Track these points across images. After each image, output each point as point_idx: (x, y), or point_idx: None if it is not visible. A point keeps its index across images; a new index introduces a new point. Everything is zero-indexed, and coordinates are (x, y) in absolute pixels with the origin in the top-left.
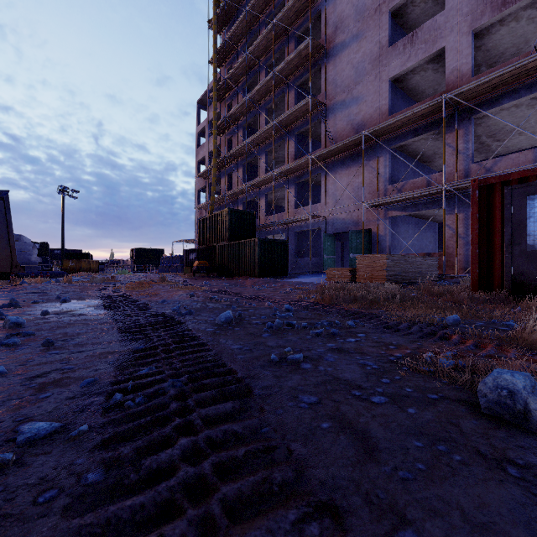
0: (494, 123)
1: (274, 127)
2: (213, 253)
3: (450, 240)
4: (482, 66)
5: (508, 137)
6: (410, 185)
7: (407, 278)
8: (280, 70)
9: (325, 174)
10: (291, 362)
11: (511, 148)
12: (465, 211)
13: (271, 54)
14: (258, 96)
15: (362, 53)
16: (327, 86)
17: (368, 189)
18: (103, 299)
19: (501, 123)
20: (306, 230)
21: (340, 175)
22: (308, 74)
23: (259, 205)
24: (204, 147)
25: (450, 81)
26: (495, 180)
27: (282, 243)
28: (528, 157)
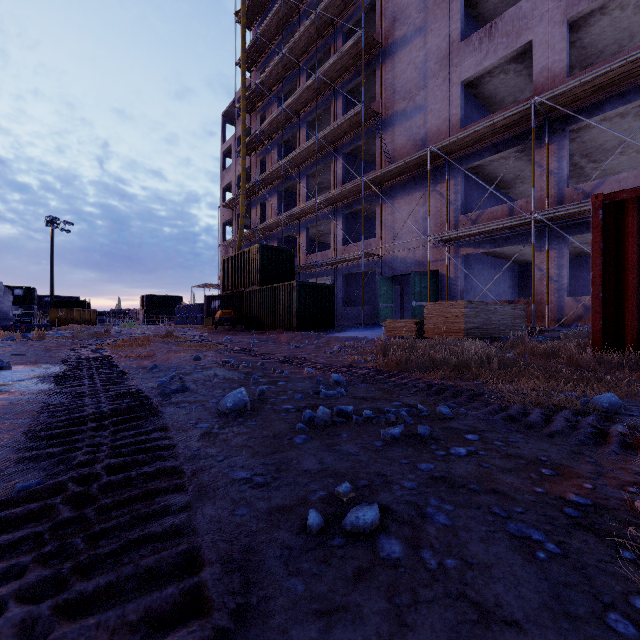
0: (592, 138)
1: (317, 144)
2: (241, 301)
3: (538, 284)
4: (575, 69)
5: (606, 157)
6: (488, 214)
7: (489, 333)
8: (325, 72)
9: (381, 201)
10: (354, 534)
11: (608, 172)
12: (558, 247)
13: (313, 54)
14: (298, 106)
15: (426, 50)
16: (383, 92)
17: (435, 220)
18: (69, 363)
19: (600, 139)
20: (357, 272)
21: (399, 203)
22: (359, 77)
23: (299, 242)
24: (230, 170)
25: (538, 84)
26: (627, 195)
27: (327, 288)
28: (639, 178)
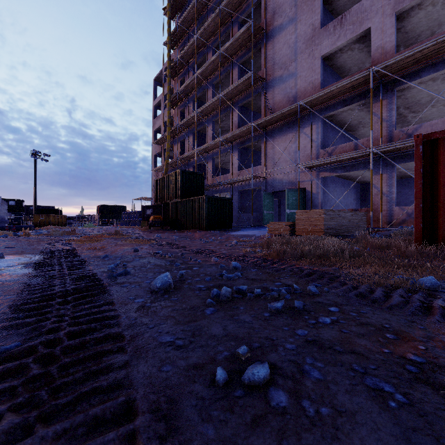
0: (412, 96)
1: (220, 100)
2: (167, 209)
3: (375, 197)
4: (400, 47)
5: (422, 109)
6: (340, 149)
7: (341, 232)
8: (225, 49)
9: (265, 140)
10: (251, 386)
11: (423, 119)
12: (388, 171)
13: (217, 37)
14: (207, 73)
15: (297, 34)
16: (266, 63)
17: (303, 153)
18: (45, 254)
19: (418, 96)
20: (248, 189)
21: (277, 141)
22: (250, 53)
23: (207, 168)
24: (160, 118)
25: (375, 58)
26: (440, 135)
27: (227, 200)
28: None
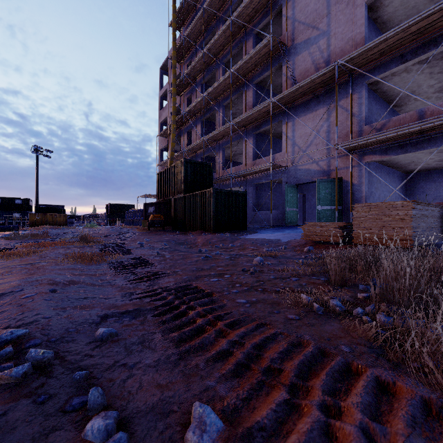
0: None
1: (232, 77)
2: (170, 207)
3: None
4: None
5: None
6: (394, 122)
7: (430, 238)
8: (238, 15)
9: (287, 120)
10: None
11: None
12: None
13: (228, 7)
14: (216, 50)
15: None
16: (289, 26)
17: (338, 132)
18: None
19: None
20: (264, 183)
21: (303, 121)
22: (267, 18)
23: (217, 159)
24: (166, 108)
25: None
26: None
27: (240, 195)
28: None
